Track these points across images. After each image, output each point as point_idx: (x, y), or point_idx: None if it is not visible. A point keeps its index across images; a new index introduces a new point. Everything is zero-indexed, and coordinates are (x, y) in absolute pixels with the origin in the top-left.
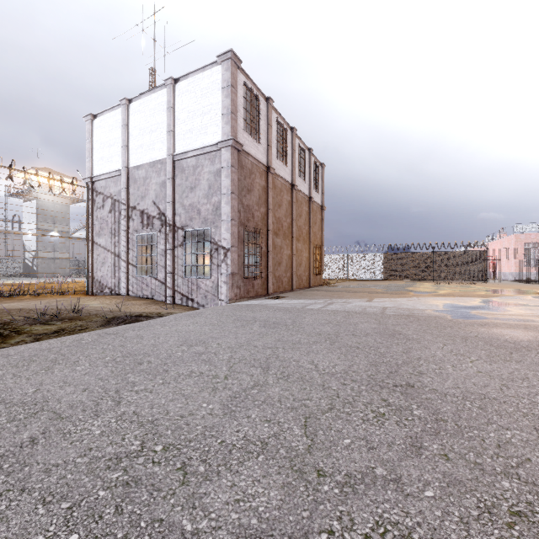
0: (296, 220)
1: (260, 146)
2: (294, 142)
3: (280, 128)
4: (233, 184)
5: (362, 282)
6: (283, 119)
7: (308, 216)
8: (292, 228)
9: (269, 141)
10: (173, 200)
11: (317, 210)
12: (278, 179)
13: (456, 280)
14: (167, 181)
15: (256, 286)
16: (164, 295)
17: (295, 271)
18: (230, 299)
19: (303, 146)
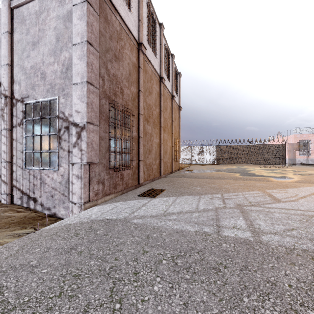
0: (163, 112)
1: (131, 14)
2: (162, 38)
3: (150, 16)
4: (91, 32)
5: (205, 166)
6: (153, 9)
7: (171, 112)
8: (160, 118)
9: (140, 15)
10: (11, 62)
11: (176, 109)
12: (148, 65)
13: (265, 164)
14: (1, 36)
15: (126, 177)
16: (0, 191)
17: (162, 159)
18: (86, 201)
19: (168, 49)
